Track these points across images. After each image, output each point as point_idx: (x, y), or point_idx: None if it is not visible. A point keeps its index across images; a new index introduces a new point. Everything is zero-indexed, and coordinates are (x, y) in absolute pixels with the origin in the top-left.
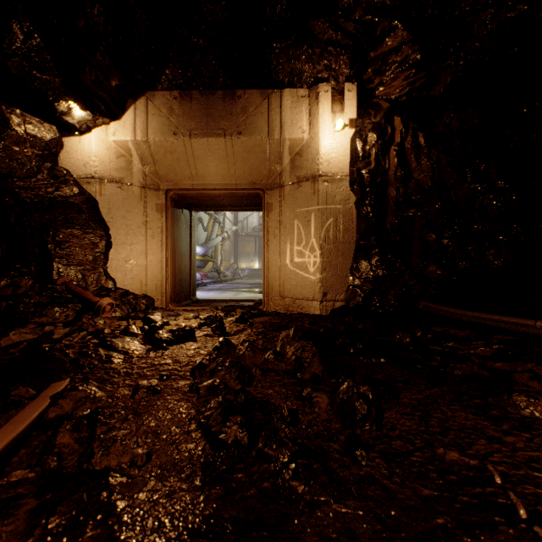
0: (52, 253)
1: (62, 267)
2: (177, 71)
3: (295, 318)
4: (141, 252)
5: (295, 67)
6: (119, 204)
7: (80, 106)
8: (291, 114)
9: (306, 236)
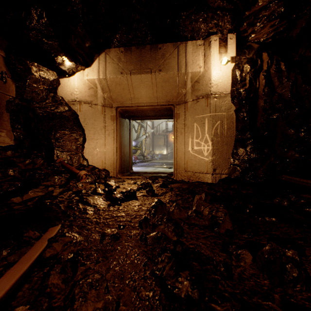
0: (53, 144)
1: (59, 152)
2: (123, 35)
3: (196, 184)
4: (102, 144)
5: (195, 26)
6: (90, 116)
7: (69, 59)
8: (192, 57)
9: (201, 133)
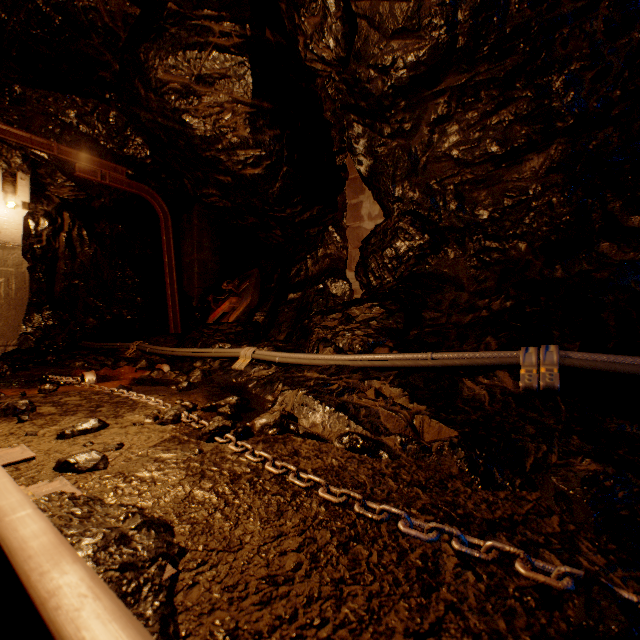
0: None
1: None
2: None
3: None
4: None
5: None
6: None
7: None
8: None
9: None
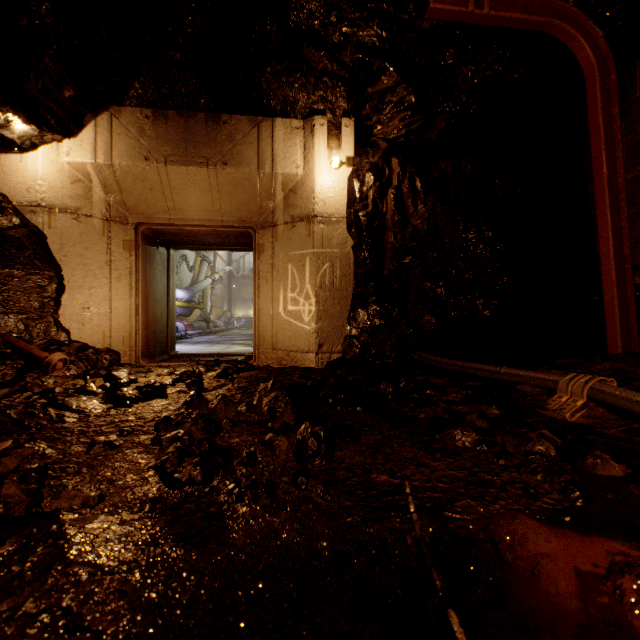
0: None
1: None
2: (149, 86)
3: (285, 371)
4: (104, 298)
5: (288, 95)
6: (75, 239)
7: (23, 119)
8: (284, 147)
9: (300, 282)
